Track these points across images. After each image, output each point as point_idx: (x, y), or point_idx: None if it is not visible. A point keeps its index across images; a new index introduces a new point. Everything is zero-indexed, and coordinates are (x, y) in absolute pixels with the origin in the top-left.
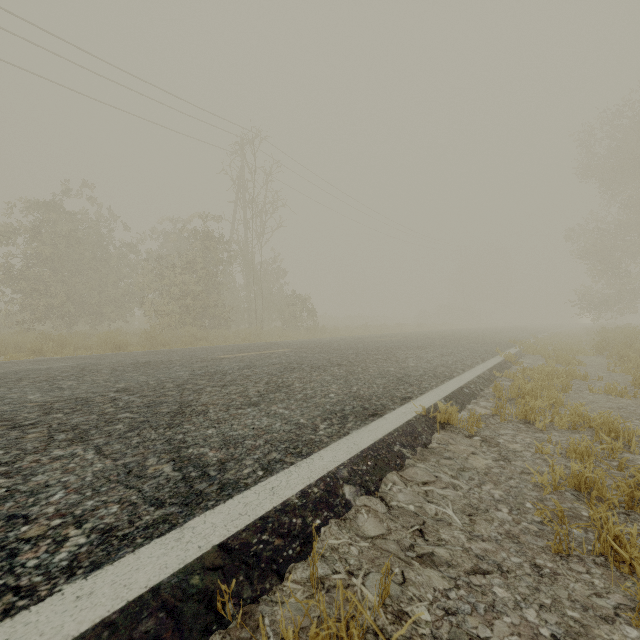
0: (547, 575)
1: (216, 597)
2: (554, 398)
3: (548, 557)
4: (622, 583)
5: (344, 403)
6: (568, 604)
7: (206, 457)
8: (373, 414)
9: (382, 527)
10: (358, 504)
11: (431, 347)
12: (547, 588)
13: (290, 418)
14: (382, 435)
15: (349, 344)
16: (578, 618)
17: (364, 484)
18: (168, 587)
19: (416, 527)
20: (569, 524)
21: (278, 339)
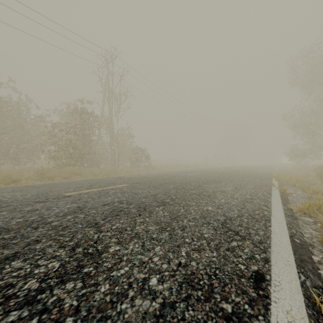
0: None
1: None
2: None
3: None
4: None
5: (173, 318)
6: None
7: None
8: None
9: None
10: None
11: (224, 181)
12: None
13: None
14: None
15: (169, 179)
16: None
17: None
18: None
19: None
20: None
21: (126, 173)
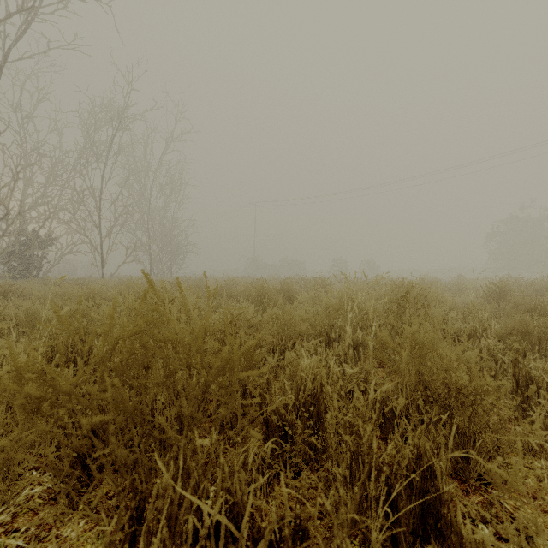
0: None
1: None
2: None
3: None
4: None
5: None
6: None
7: None
8: None
9: None
10: None
11: None
12: None
13: None
14: None
15: None
16: None
17: None
18: None
19: None
20: None
21: None
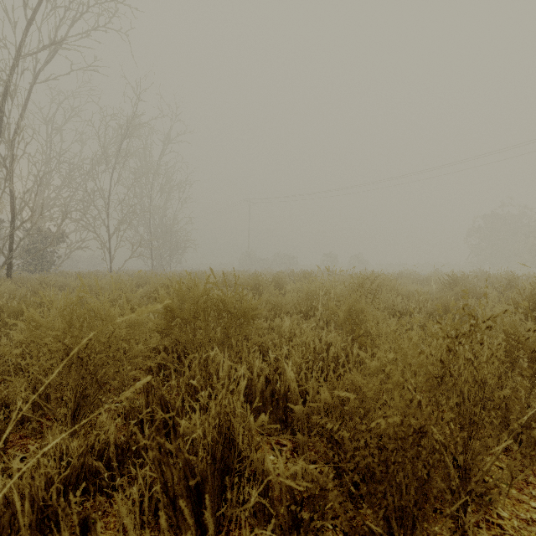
0: None
1: None
2: None
3: None
4: None
5: None
6: None
7: None
8: None
9: None
10: None
11: None
12: None
13: None
14: None
15: None
16: None
17: None
18: None
19: None
20: None
21: None
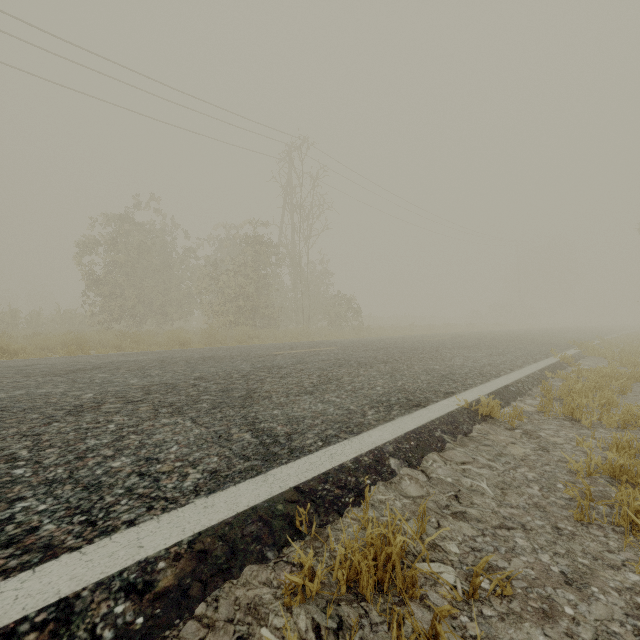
0: (566, 535)
1: (295, 520)
2: (607, 399)
3: (570, 523)
4: (636, 546)
5: (390, 395)
6: (580, 554)
7: (275, 430)
8: (417, 405)
9: (422, 491)
10: (402, 473)
11: (480, 347)
12: (564, 543)
13: (341, 405)
14: (424, 422)
15: (395, 343)
16: (587, 564)
17: (407, 459)
18: (262, 508)
19: (452, 493)
20: (596, 502)
21: (324, 338)
